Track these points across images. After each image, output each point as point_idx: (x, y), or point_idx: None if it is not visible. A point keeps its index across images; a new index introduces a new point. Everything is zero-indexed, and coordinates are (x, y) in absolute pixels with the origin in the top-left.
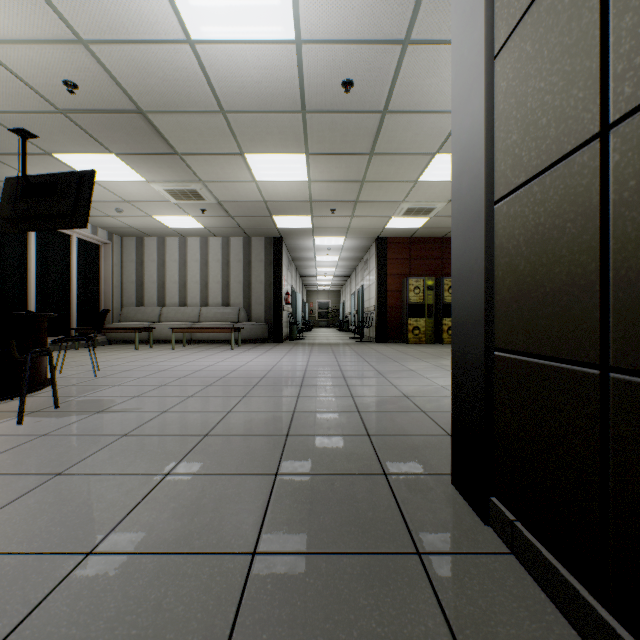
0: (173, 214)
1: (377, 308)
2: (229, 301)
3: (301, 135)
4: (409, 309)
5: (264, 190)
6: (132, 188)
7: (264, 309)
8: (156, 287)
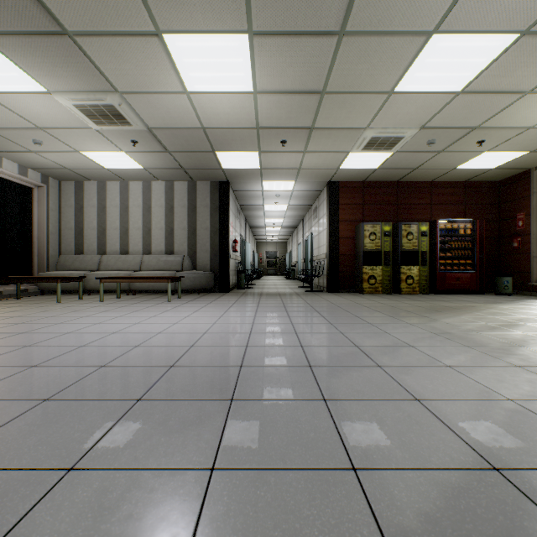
0: (102, 148)
1: (329, 256)
2: (173, 248)
3: None
4: (364, 257)
5: (200, 109)
6: (36, 105)
7: (210, 257)
8: (96, 234)
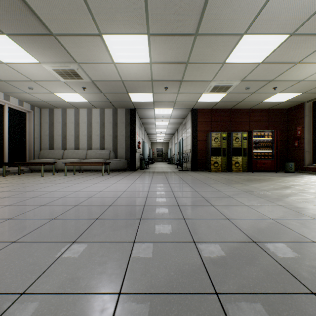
0: (66, 91)
1: (192, 150)
2: (104, 146)
3: (143, 12)
4: (211, 151)
5: (120, 71)
6: (32, 69)
7: (125, 151)
8: (61, 138)
